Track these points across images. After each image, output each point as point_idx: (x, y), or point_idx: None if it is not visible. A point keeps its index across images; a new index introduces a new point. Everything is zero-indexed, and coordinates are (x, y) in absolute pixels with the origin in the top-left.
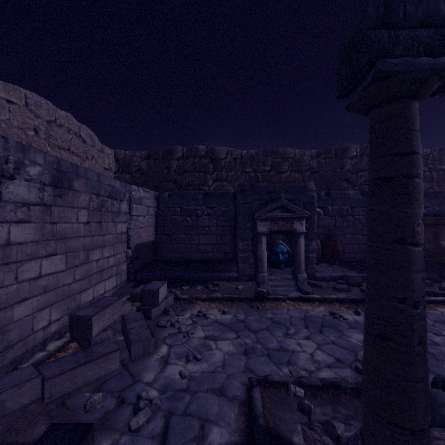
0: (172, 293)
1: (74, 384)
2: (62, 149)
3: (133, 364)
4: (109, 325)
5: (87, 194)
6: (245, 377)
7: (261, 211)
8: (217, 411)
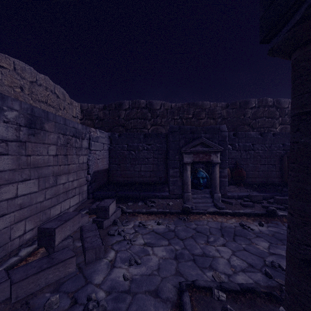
0: (120, 208)
1: (37, 285)
2: (42, 102)
3: (87, 267)
4: (70, 235)
5: (56, 133)
6: (176, 280)
7: (187, 147)
8: None
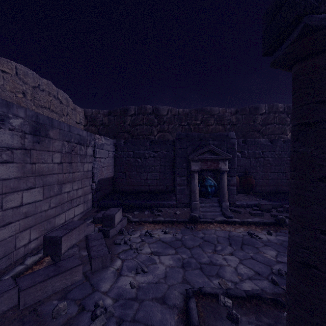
0: (126, 217)
1: (45, 293)
2: (44, 107)
3: (93, 276)
4: (75, 243)
5: (60, 141)
6: (183, 288)
7: (194, 154)
8: (160, 318)
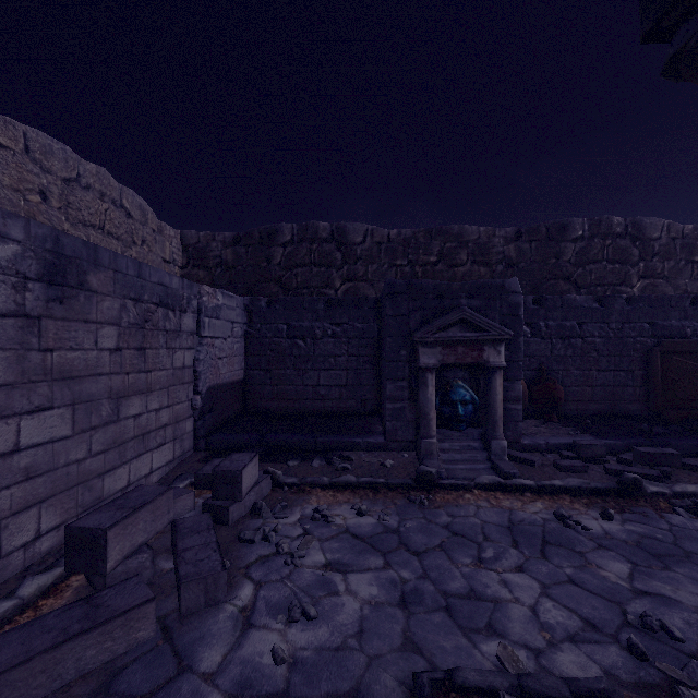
0: (269, 474)
1: (56, 678)
2: (91, 226)
3: (184, 627)
4: (145, 542)
5: (117, 298)
6: (405, 665)
7: (427, 329)
8: None
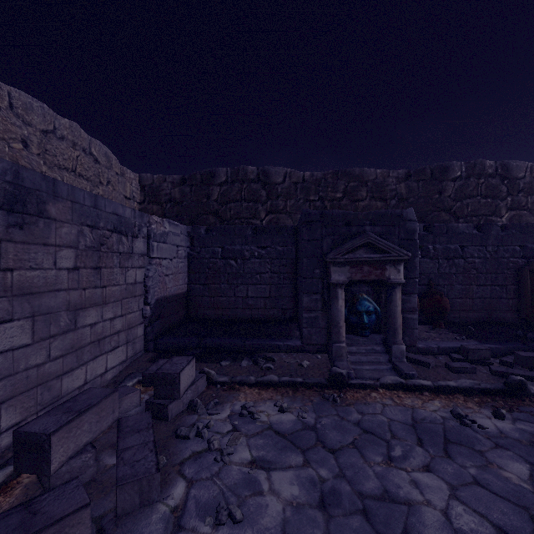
0: (204, 373)
1: None
2: (65, 169)
3: (118, 529)
4: (90, 441)
5: (75, 225)
6: None
7: (337, 251)
8: None
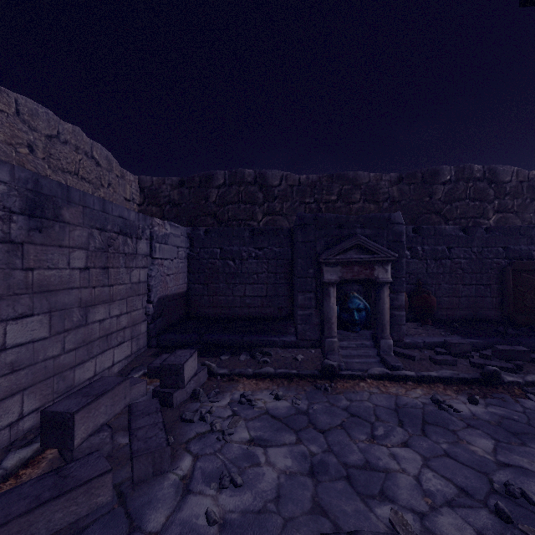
0: (206, 366)
1: None
2: (68, 172)
3: (135, 493)
4: (106, 422)
5: (86, 228)
6: (314, 526)
7: (329, 252)
8: None
